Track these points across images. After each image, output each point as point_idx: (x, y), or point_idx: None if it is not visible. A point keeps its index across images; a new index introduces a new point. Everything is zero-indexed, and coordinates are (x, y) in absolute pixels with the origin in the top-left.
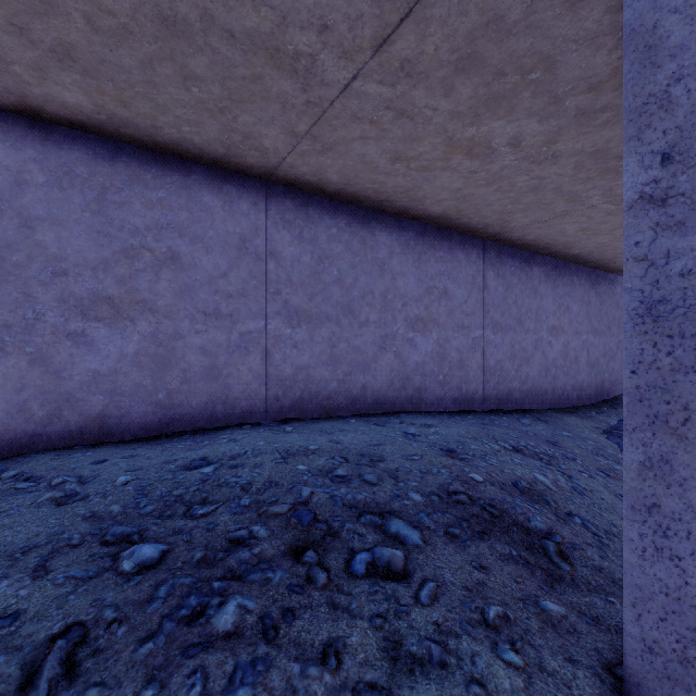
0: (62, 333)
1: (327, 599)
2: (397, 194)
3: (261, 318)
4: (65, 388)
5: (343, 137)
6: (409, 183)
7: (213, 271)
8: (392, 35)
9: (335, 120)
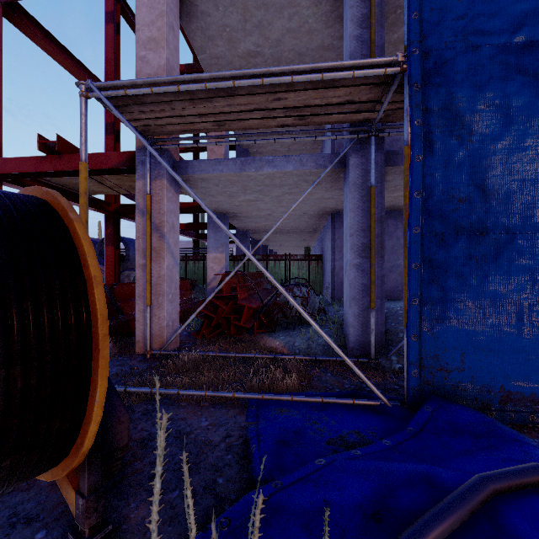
0: None
1: None
2: None
3: None
4: None
5: None
6: None
7: None
8: None
9: None
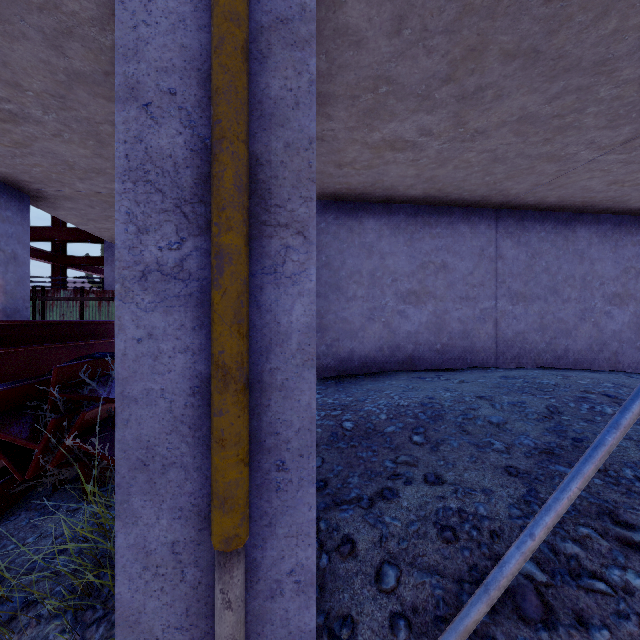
0: (395, 311)
1: None
2: (602, 201)
3: (492, 299)
4: (396, 340)
5: (573, 180)
6: (618, 194)
7: (465, 271)
8: (639, 136)
9: (573, 174)
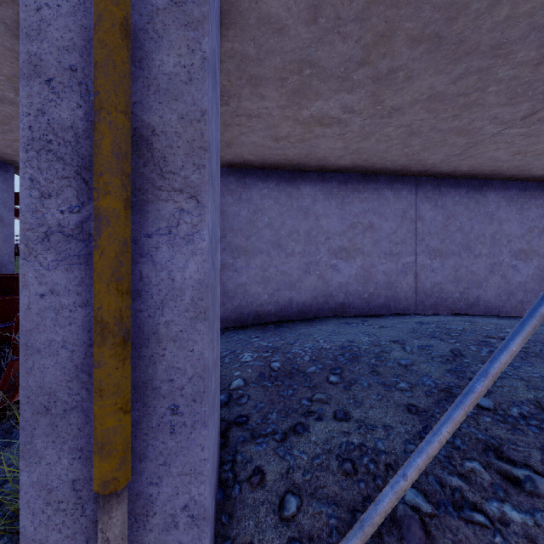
0: (328, 265)
1: (540, 357)
2: (509, 169)
3: (413, 255)
4: (329, 290)
5: (481, 151)
6: (521, 163)
7: (389, 231)
8: (536, 112)
9: (480, 146)
